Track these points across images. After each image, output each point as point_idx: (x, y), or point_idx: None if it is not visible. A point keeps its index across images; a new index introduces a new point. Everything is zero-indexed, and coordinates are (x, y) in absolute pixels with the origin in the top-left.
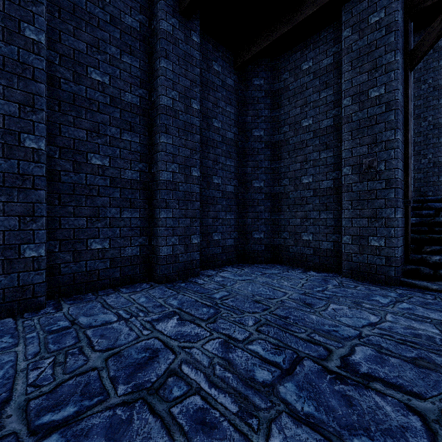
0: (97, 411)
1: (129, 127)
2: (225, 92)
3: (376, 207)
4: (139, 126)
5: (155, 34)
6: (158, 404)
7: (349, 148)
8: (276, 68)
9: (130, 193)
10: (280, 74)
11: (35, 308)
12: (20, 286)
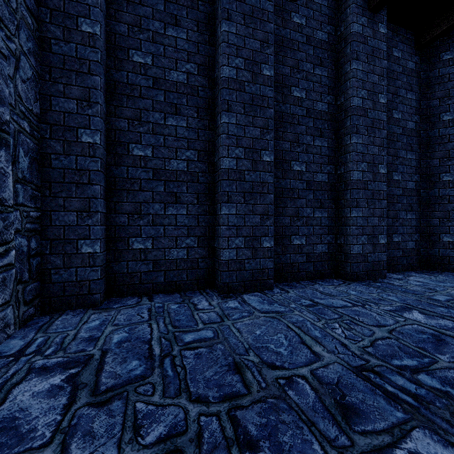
0: (440, 368)
1: (319, 133)
2: (405, 78)
3: None
4: (327, 130)
5: (343, 40)
6: None
7: None
8: None
9: (320, 194)
10: None
11: (268, 288)
12: (260, 269)
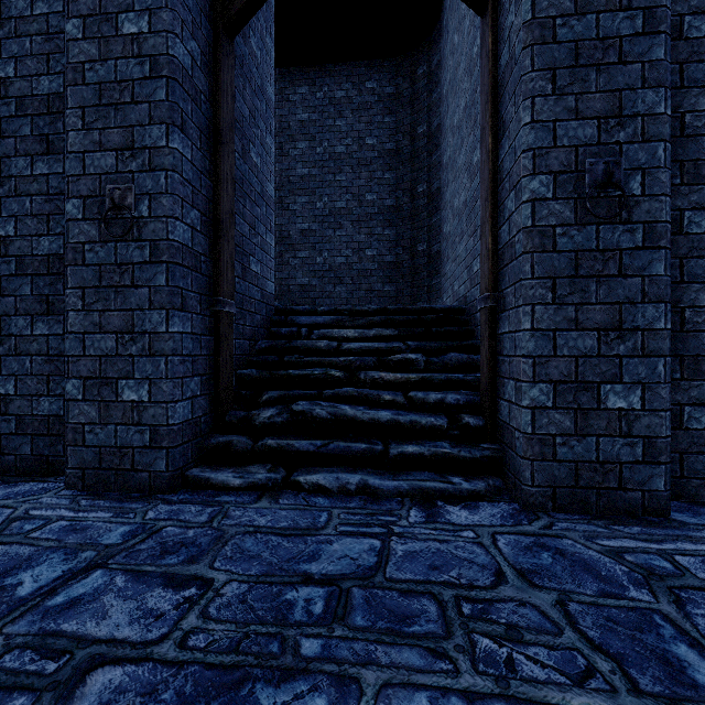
0: None
1: None
2: None
3: (132, 306)
4: None
5: None
6: None
7: (78, 151)
8: None
9: None
10: None
11: None
12: None
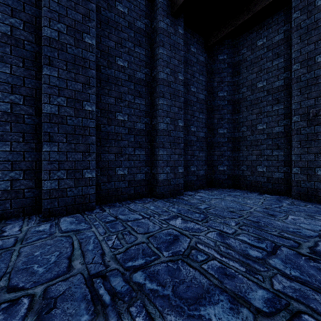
0: (157, 263)
1: (139, 94)
2: (199, 66)
3: None
4: (145, 93)
5: (155, 31)
6: (192, 263)
7: (298, 102)
8: (236, 45)
9: (139, 138)
10: (239, 50)
11: (90, 209)
12: (83, 195)
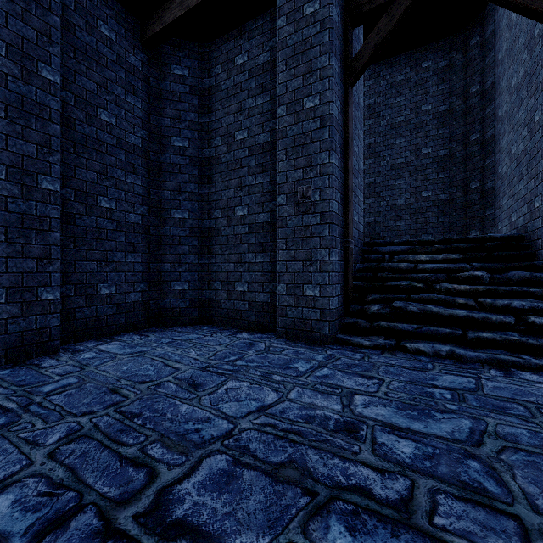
0: None
1: None
2: (124, 74)
3: (311, 247)
4: None
5: None
6: None
7: (283, 171)
8: (206, 57)
9: None
10: (211, 67)
11: None
12: None
